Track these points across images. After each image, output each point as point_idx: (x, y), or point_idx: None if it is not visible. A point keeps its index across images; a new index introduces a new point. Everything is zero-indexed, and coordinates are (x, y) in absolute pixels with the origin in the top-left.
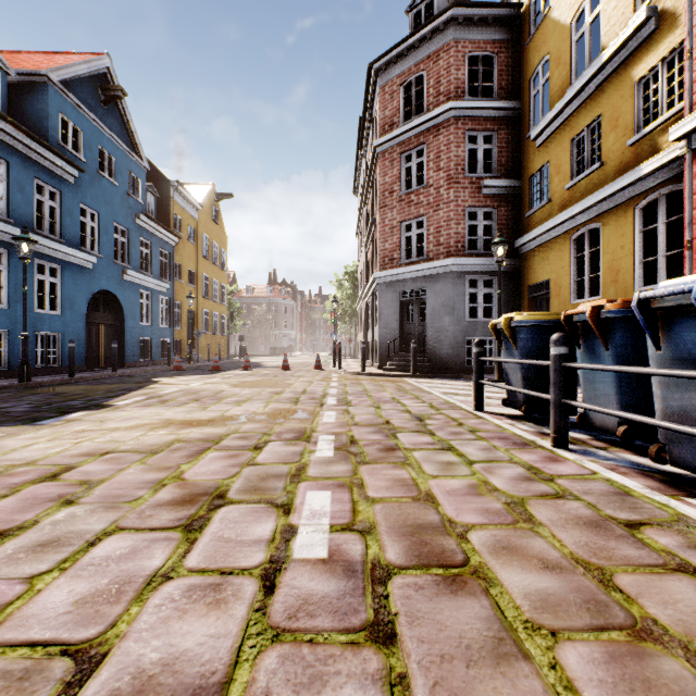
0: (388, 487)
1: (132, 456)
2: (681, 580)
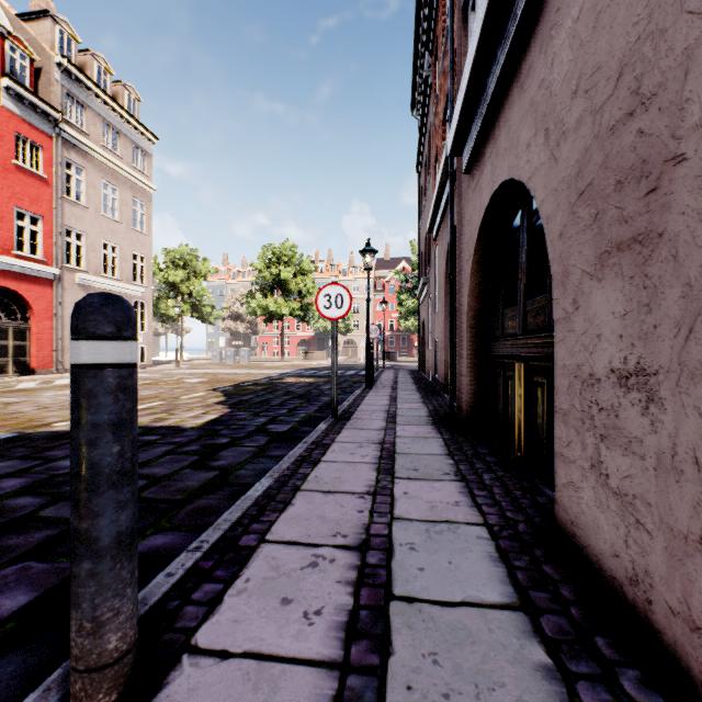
0: None
1: (5, 411)
2: None
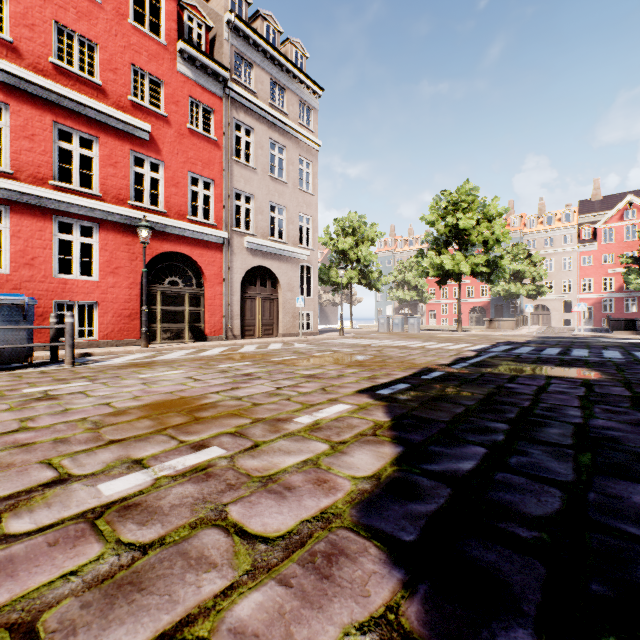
0: (14, 386)
1: None
2: (78, 370)
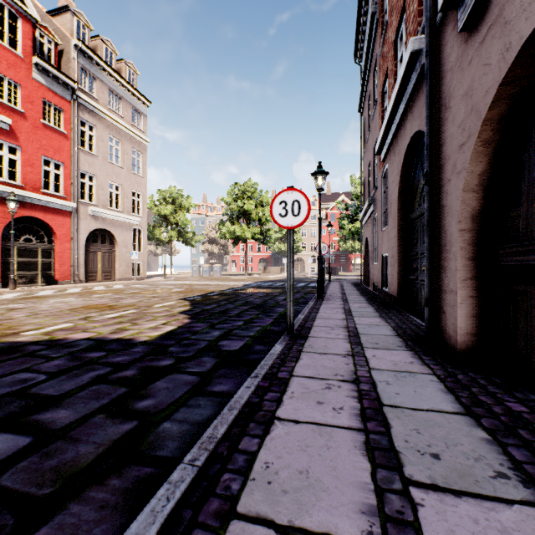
0: None
1: None
2: None
